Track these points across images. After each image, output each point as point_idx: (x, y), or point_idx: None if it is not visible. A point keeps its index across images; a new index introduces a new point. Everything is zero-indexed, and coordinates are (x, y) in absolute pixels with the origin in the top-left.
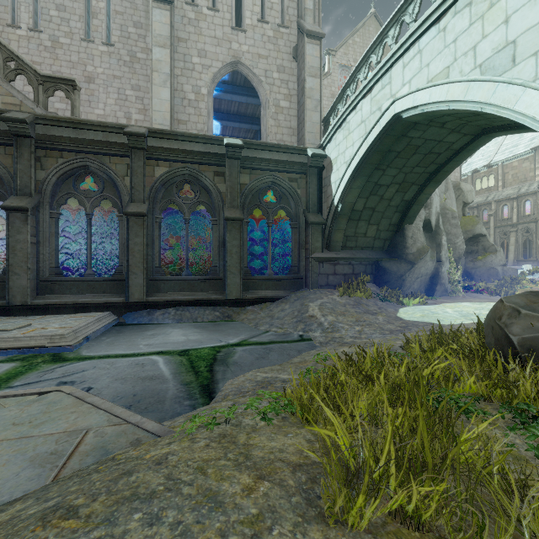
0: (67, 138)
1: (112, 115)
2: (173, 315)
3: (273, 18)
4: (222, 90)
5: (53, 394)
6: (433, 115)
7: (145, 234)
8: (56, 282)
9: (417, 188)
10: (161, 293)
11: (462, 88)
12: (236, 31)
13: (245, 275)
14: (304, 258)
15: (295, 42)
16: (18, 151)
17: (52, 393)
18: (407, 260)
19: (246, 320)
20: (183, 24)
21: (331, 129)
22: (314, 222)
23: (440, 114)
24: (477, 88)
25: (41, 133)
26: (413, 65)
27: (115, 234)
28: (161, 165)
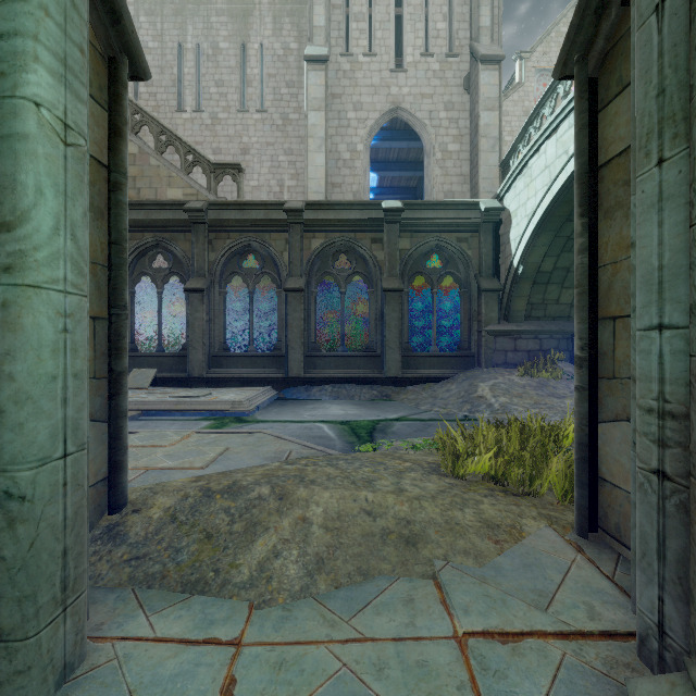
0: (234, 220)
1: (266, 185)
2: (330, 392)
3: (439, 47)
4: (380, 138)
5: (258, 434)
6: None
7: (302, 309)
8: (224, 357)
9: None
10: (317, 370)
11: None
12: (395, 73)
13: (405, 352)
14: (476, 332)
15: (466, 70)
16: (195, 236)
17: (257, 433)
18: None
19: (406, 400)
20: (337, 78)
21: (509, 176)
22: (488, 289)
23: None
24: None
25: (213, 218)
26: None
27: (265, 308)
28: (317, 237)
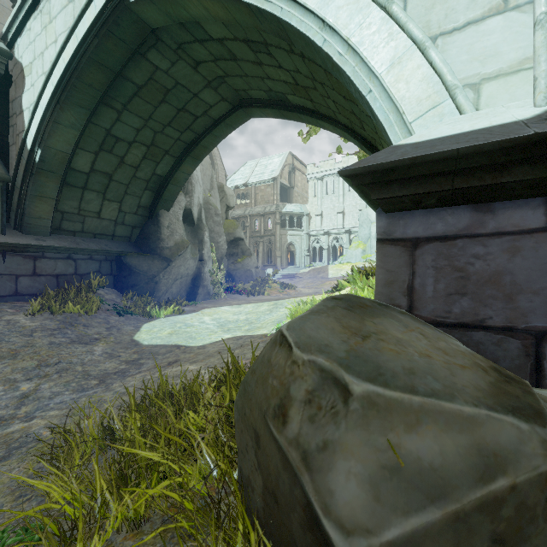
0: None
1: None
2: None
3: None
4: None
5: None
6: (177, 19)
7: None
8: None
9: (173, 161)
10: None
11: None
12: None
13: None
14: None
15: None
16: None
17: None
18: (162, 256)
19: None
20: None
21: (19, 6)
22: None
23: (186, 16)
24: None
25: None
26: None
27: None
28: None
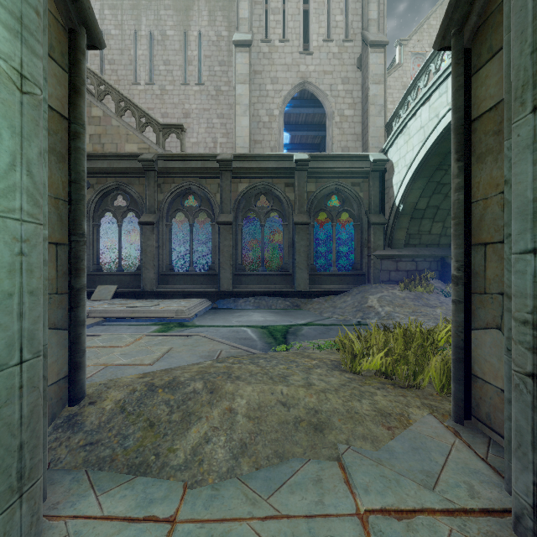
0: (178, 168)
1: (203, 142)
2: (253, 303)
3: (337, 35)
4: (291, 106)
5: (195, 336)
6: None
7: (231, 238)
8: (170, 276)
9: None
10: (243, 285)
11: None
12: (303, 55)
13: (311, 271)
14: (366, 256)
15: (359, 53)
16: (147, 181)
17: (195, 336)
18: None
19: (312, 309)
20: (258, 58)
21: (392, 135)
22: (376, 222)
23: None
24: None
25: (161, 167)
26: None
27: (203, 238)
28: (243, 182)
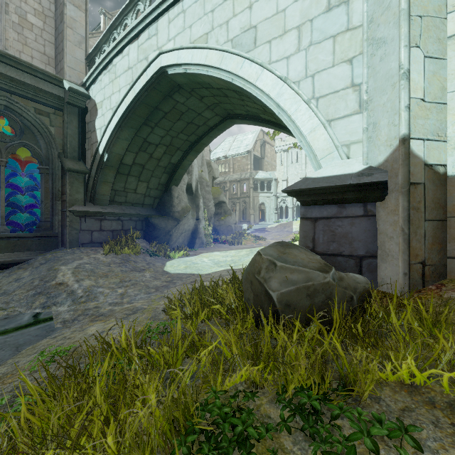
0: None
1: None
2: None
3: None
4: None
5: None
6: (194, 81)
7: None
8: None
9: (182, 153)
10: None
11: (218, 56)
12: None
13: None
14: (60, 212)
15: None
16: None
17: None
18: (174, 217)
19: None
20: None
21: (95, 67)
22: (73, 169)
23: (200, 80)
24: (230, 60)
25: None
26: (177, 22)
27: None
28: None
